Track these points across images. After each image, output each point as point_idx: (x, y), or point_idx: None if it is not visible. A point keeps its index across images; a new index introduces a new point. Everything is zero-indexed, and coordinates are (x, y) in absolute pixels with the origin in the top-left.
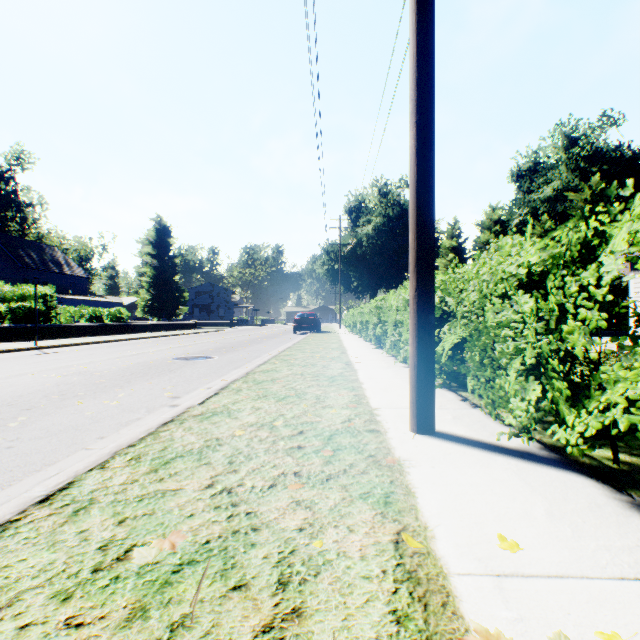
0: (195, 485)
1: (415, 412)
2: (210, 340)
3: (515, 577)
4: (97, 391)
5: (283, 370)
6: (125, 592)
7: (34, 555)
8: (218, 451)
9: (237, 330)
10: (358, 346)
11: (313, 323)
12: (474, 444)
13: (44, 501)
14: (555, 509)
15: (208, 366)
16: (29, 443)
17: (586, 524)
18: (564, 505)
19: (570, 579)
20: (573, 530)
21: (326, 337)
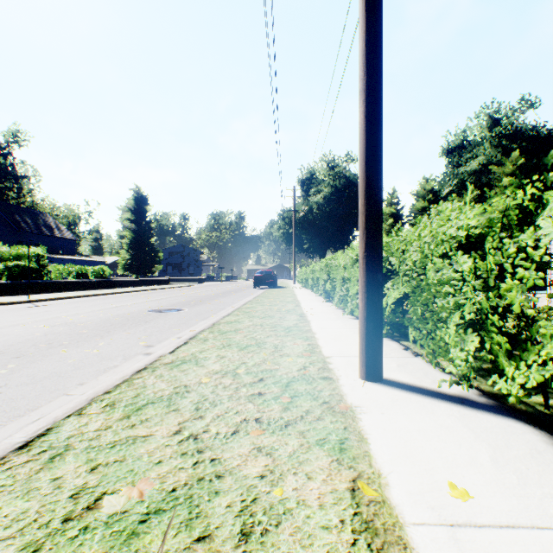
0: (164, 431)
1: (364, 361)
2: (181, 294)
3: (468, 527)
4: (80, 340)
5: (245, 321)
6: (93, 544)
7: (8, 504)
8: (186, 398)
9: (205, 285)
10: (310, 299)
11: (271, 279)
12: (418, 391)
13: (23, 447)
14: (499, 455)
15: (179, 317)
16: (16, 389)
17: (530, 471)
18: (507, 451)
19: (521, 529)
20: (518, 477)
21: (282, 291)
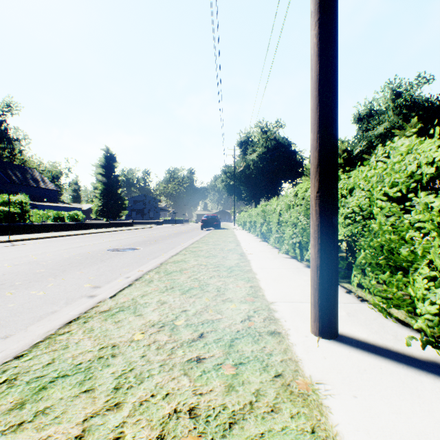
0: (57, 439)
1: (317, 315)
2: (140, 235)
3: None
4: (32, 280)
5: (190, 261)
6: None
7: None
8: (108, 367)
9: (161, 227)
10: (248, 239)
11: (215, 222)
12: (385, 354)
13: None
14: None
15: (133, 256)
16: None
17: None
18: None
19: None
20: None
21: (224, 232)
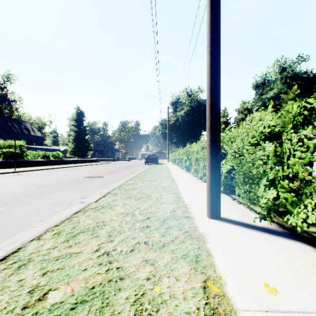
0: (89, 250)
1: (209, 207)
2: (103, 168)
3: (277, 312)
4: (43, 194)
5: (139, 183)
6: None
7: None
8: (103, 229)
9: (117, 163)
10: (177, 171)
11: (154, 159)
12: (242, 225)
13: (2, 260)
14: (293, 265)
15: (101, 181)
16: (2, 223)
17: (313, 275)
18: (298, 262)
19: (311, 314)
20: (306, 279)
21: (161, 166)
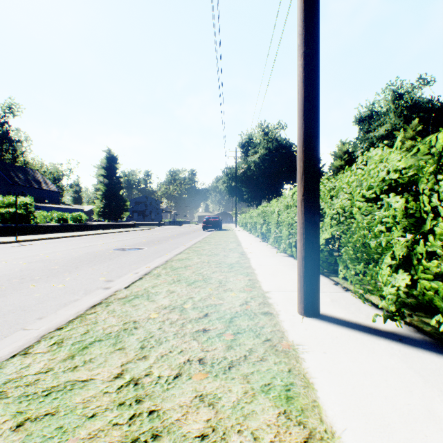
0: (105, 375)
1: (303, 298)
2: (143, 235)
3: None
4: (50, 275)
5: (194, 258)
6: None
7: None
8: (133, 335)
9: (163, 228)
10: (249, 240)
11: (217, 223)
12: (355, 327)
13: None
14: None
15: (139, 255)
16: None
17: None
18: None
19: None
20: None
21: (226, 233)
